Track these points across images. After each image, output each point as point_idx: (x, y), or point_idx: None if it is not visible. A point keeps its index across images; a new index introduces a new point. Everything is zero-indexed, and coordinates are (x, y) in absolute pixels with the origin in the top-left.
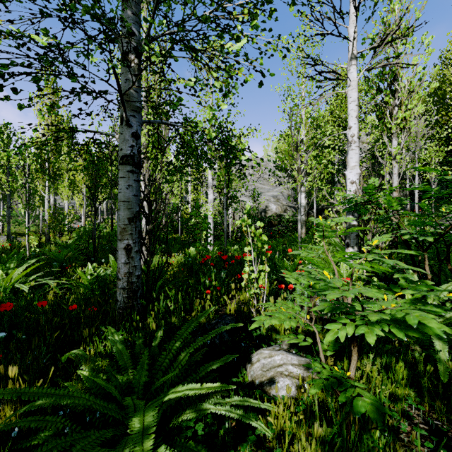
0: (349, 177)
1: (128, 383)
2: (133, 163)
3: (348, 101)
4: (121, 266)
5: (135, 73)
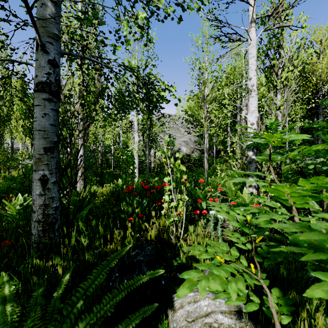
0: (249, 120)
1: None
2: (49, 91)
3: (249, 57)
4: (36, 198)
5: None
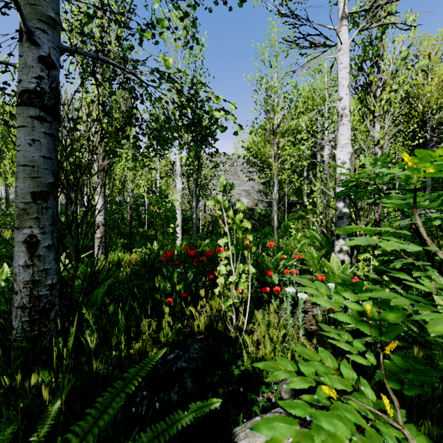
0: (339, 157)
1: None
2: (41, 105)
3: (338, 68)
4: (19, 271)
5: None
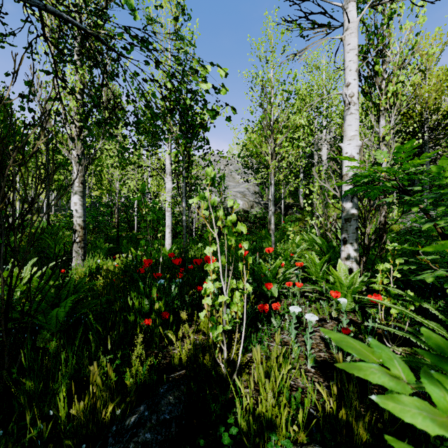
0: (346, 151)
1: None
2: None
3: (345, 49)
4: None
5: None
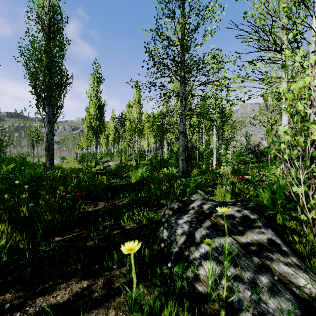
0: None
1: (187, 185)
2: (183, 133)
3: None
4: (180, 165)
5: (184, 105)
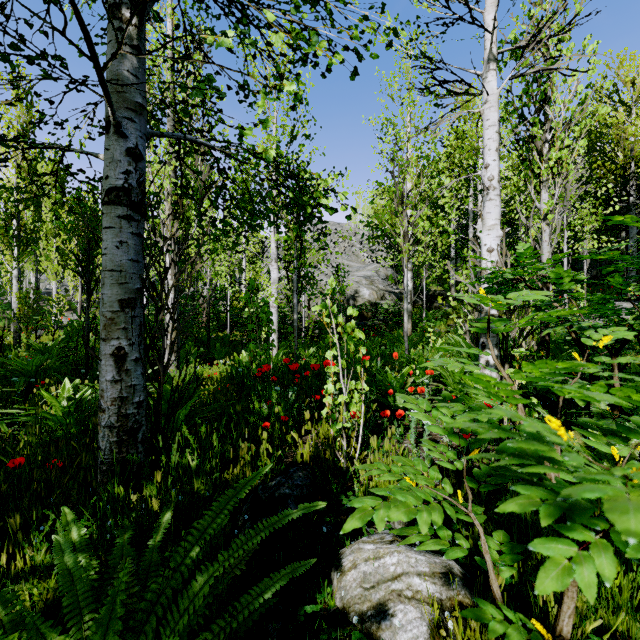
0: (485, 242)
1: None
2: (128, 203)
3: (484, 125)
4: (107, 387)
5: (132, 43)
